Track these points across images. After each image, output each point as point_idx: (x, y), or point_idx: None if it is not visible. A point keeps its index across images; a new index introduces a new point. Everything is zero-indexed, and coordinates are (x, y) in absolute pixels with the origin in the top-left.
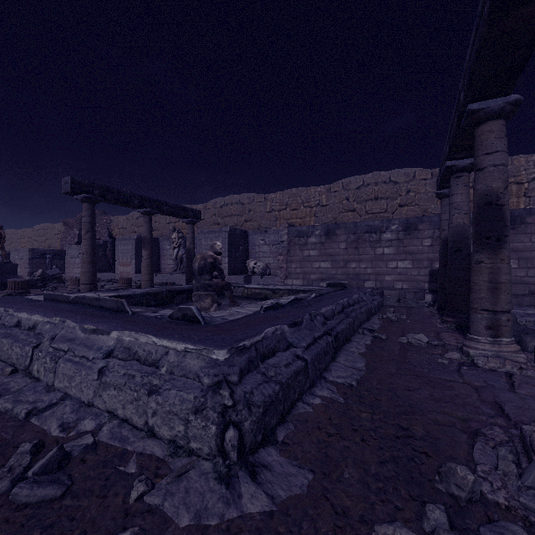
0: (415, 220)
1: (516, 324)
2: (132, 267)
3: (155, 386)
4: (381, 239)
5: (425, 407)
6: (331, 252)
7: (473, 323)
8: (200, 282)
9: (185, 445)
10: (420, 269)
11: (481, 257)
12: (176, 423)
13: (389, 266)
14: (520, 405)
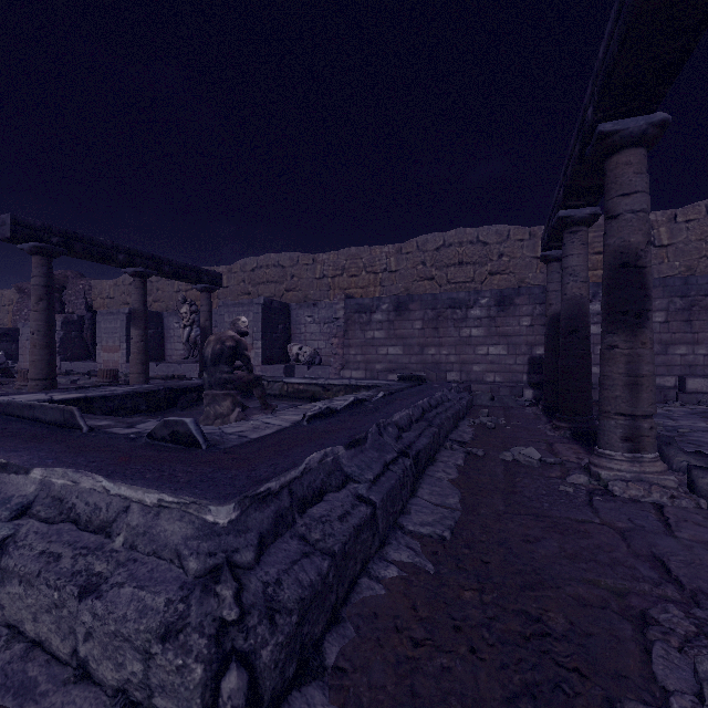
0: (511, 292)
1: None
2: (122, 354)
3: (98, 576)
4: (468, 317)
5: (558, 572)
6: (403, 334)
7: (604, 432)
8: (214, 375)
9: (144, 701)
10: (517, 356)
11: (614, 340)
12: (128, 656)
13: (478, 352)
14: (688, 558)
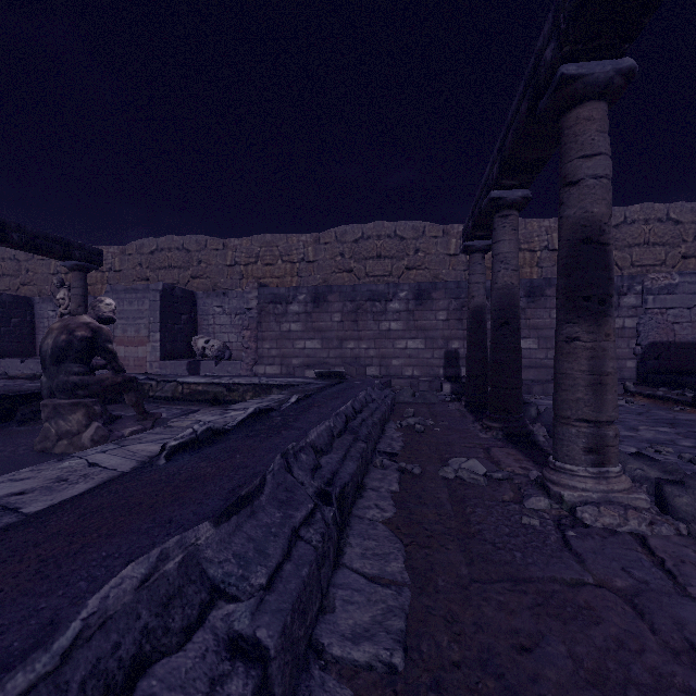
0: (429, 286)
1: None
2: None
3: None
4: (387, 310)
5: None
6: (321, 327)
7: (563, 442)
8: (56, 378)
9: None
10: (435, 350)
11: (575, 331)
12: None
13: (398, 346)
14: None
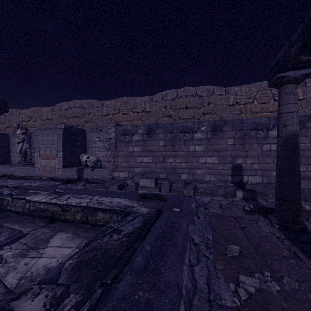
0: (221, 122)
1: None
2: None
3: None
4: (193, 138)
5: None
6: (152, 149)
7: None
8: None
9: None
10: (225, 164)
11: None
12: None
13: (200, 161)
14: None
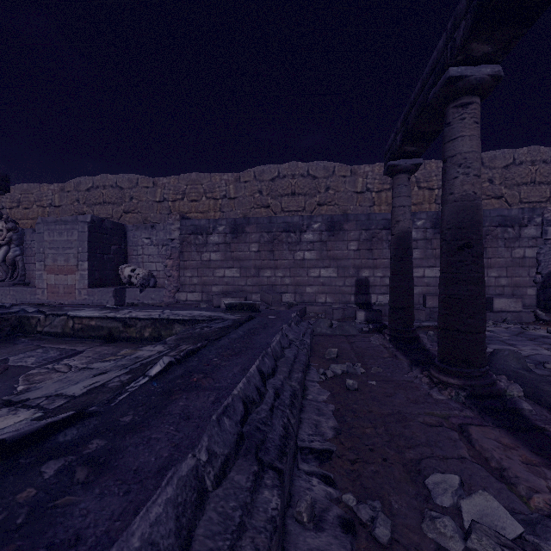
0: (341, 218)
1: (544, 378)
2: None
3: None
4: (301, 240)
5: None
6: (239, 256)
7: None
8: None
9: None
10: (346, 278)
11: None
12: None
13: (311, 274)
14: None
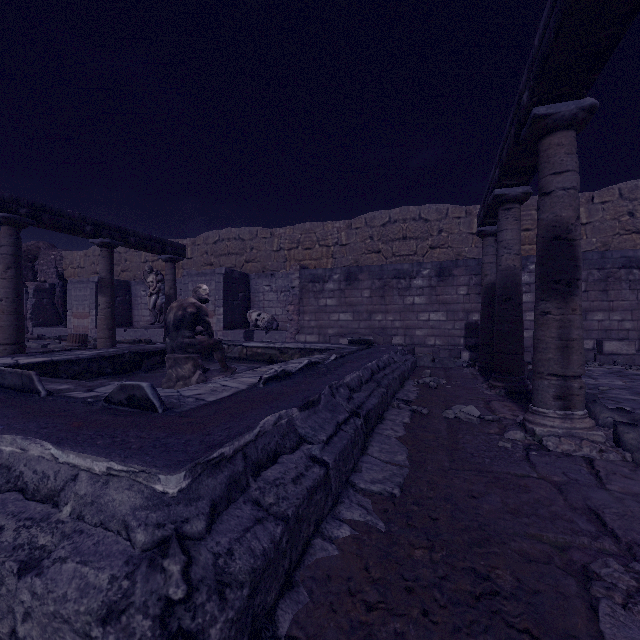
0: (450, 264)
1: None
2: (91, 320)
3: (41, 549)
4: (411, 286)
5: (503, 528)
6: (352, 302)
7: (538, 391)
8: (176, 340)
9: None
10: (455, 322)
11: (547, 307)
12: (68, 639)
13: (421, 318)
14: (621, 510)
